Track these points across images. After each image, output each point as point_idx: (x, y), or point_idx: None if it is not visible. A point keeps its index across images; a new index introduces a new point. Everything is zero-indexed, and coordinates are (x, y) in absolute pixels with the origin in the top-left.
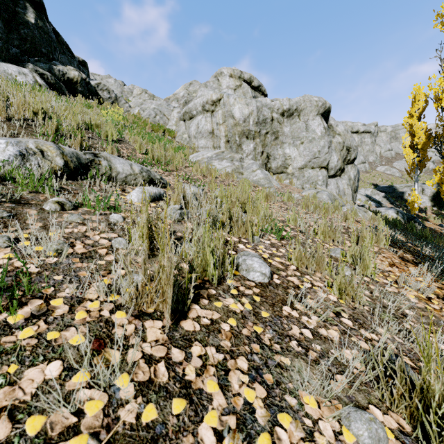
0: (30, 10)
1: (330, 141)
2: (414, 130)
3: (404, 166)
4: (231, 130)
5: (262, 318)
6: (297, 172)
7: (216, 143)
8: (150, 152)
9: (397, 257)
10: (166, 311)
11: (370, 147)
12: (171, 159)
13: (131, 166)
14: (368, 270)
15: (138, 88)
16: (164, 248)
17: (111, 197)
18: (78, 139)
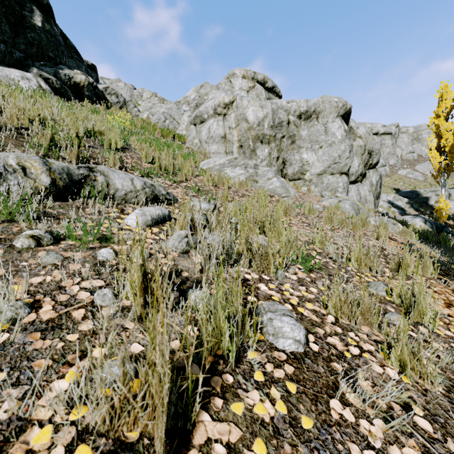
0: (37, 13)
1: (351, 145)
2: (441, 131)
3: (427, 169)
4: (244, 135)
5: (303, 431)
6: (316, 178)
7: (229, 148)
8: (157, 161)
9: (450, 291)
10: (156, 442)
11: (391, 149)
12: (180, 167)
13: (132, 181)
14: (424, 318)
15: (148, 91)
16: (156, 334)
17: (105, 221)
18: (74, 149)
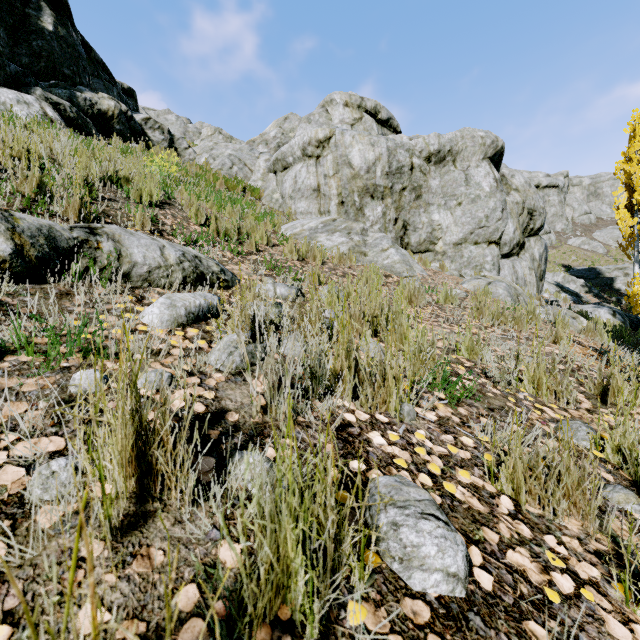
0: (46, 12)
1: (505, 201)
2: (633, 182)
3: (610, 237)
4: (347, 186)
5: None
6: (452, 250)
7: (324, 206)
8: (212, 222)
9: None
10: None
11: (558, 209)
12: (248, 233)
13: (162, 251)
14: None
15: (209, 126)
16: None
17: (105, 318)
18: (74, 201)
